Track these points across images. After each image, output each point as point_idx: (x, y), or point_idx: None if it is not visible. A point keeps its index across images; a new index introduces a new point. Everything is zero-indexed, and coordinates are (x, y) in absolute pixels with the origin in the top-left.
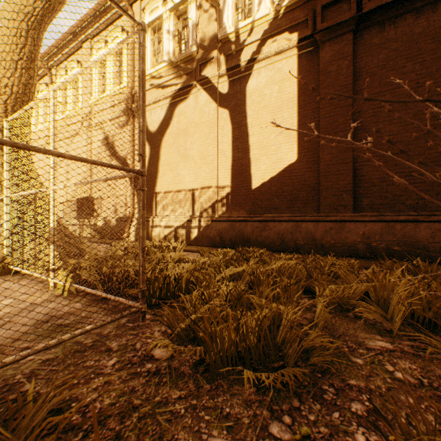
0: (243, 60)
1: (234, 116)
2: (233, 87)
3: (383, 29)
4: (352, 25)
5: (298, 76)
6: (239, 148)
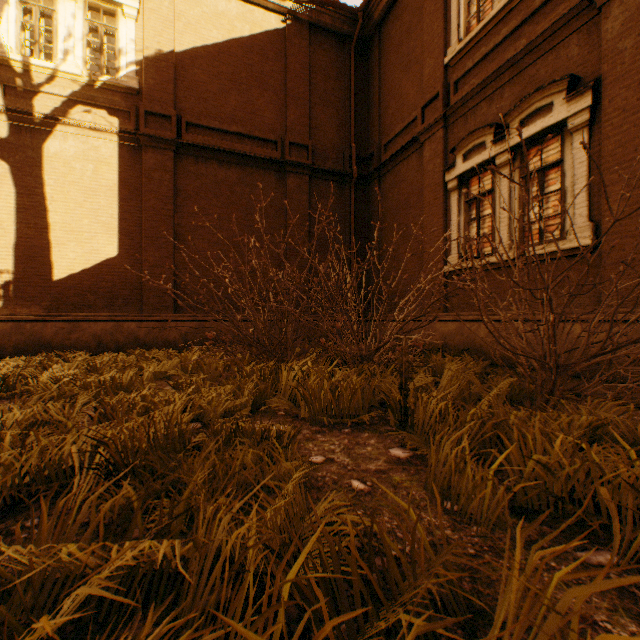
0: (39, 109)
1: (21, 177)
2: (19, 135)
3: (198, 162)
4: (174, 146)
5: (119, 166)
6: (31, 223)
